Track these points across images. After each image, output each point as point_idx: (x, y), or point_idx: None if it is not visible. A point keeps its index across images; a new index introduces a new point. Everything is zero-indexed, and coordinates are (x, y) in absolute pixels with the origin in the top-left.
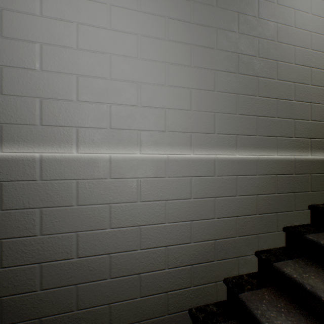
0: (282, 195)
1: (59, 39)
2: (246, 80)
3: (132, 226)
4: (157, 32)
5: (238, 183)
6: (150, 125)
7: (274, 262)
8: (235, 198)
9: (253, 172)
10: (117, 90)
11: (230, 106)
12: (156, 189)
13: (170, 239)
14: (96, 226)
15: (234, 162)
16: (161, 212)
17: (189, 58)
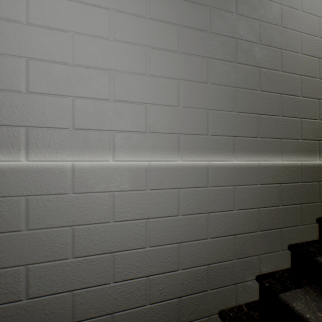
0: (287, 208)
1: (2, 10)
2: (246, 71)
3: (102, 253)
4: (136, 7)
5: (236, 194)
6: (127, 124)
7: (280, 293)
8: (232, 212)
9: (254, 181)
10: (82, 80)
11: (226, 101)
12: (134, 205)
13: (153, 267)
14: (54, 255)
15: (231, 170)
16: (140, 234)
17: (176, 42)
